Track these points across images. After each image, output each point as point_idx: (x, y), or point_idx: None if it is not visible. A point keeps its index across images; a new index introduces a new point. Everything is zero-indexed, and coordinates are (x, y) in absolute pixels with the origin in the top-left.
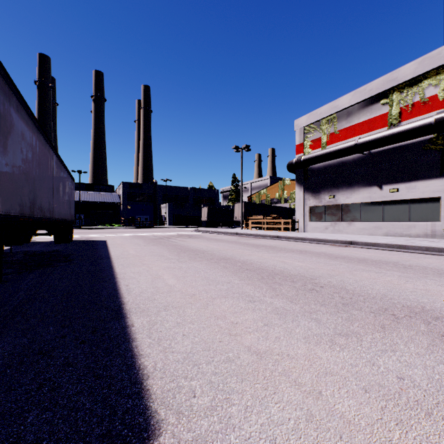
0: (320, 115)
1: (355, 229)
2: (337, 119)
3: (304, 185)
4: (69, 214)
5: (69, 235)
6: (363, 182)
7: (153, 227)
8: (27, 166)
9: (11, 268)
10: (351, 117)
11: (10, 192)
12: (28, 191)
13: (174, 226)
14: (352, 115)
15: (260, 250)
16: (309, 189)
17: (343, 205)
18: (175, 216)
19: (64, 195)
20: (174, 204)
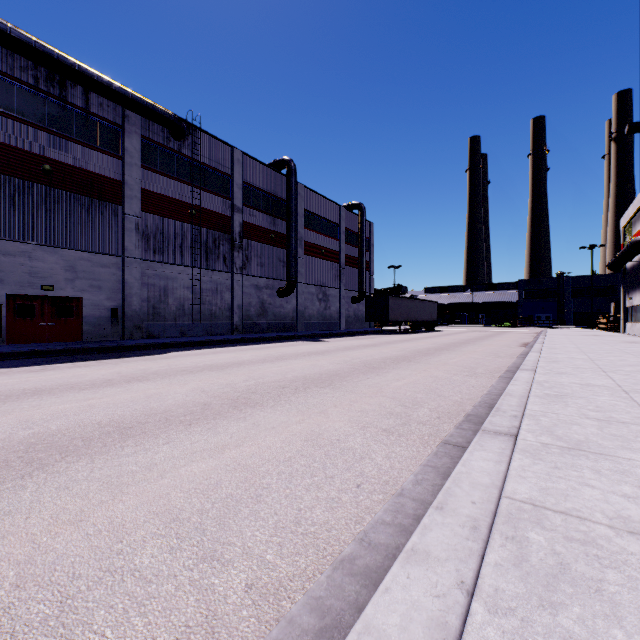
0: (625, 220)
1: (636, 330)
2: (632, 225)
3: (625, 286)
4: (430, 318)
5: (429, 327)
6: (637, 287)
7: (538, 327)
8: (406, 310)
9: (404, 332)
10: (635, 225)
11: (402, 317)
12: (406, 315)
13: (572, 326)
14: (635, 224)
15: (479, 334)
16: (626, 289)
17: (635, 306)
18: (577, 314)
19: (425, 311)
20: (575, 300)
